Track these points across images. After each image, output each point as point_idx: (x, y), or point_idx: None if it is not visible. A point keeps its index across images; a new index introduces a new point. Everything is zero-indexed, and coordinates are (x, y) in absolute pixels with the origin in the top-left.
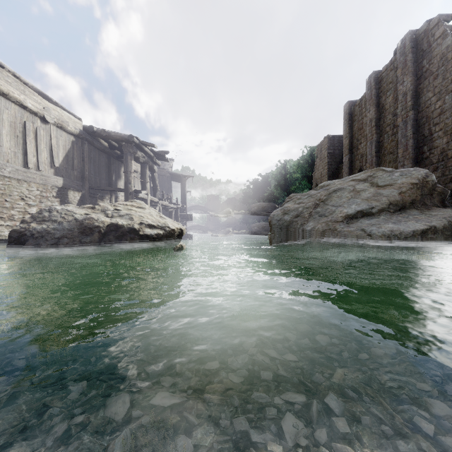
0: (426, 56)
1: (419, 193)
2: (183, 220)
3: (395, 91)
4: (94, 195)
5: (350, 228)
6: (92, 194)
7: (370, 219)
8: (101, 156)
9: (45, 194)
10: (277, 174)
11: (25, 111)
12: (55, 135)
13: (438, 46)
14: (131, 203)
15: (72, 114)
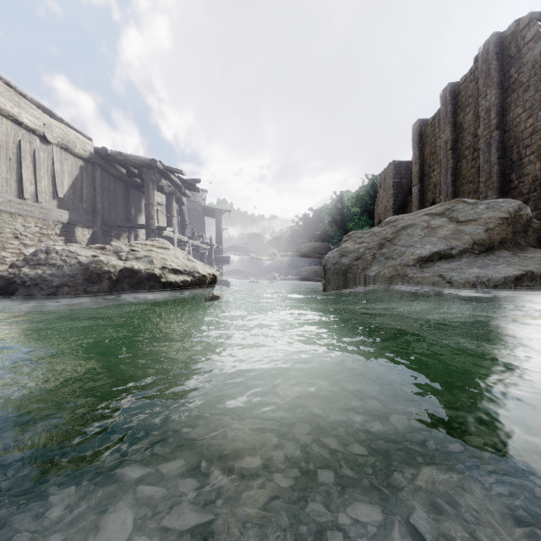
0: (514, 64)
1: (511, 230)
2: (219, 264)
3: (476, 107)
4: (108, 233)
5: (425, 273)
6: (105, 232)
7: (449, 262)
8: (117, 185)
9: (46, 231)
10: (331, 208)
11: (20, 128)
12: (59, 159)
13: (529, 51)
14: (151, 242)
15: (80, 133)
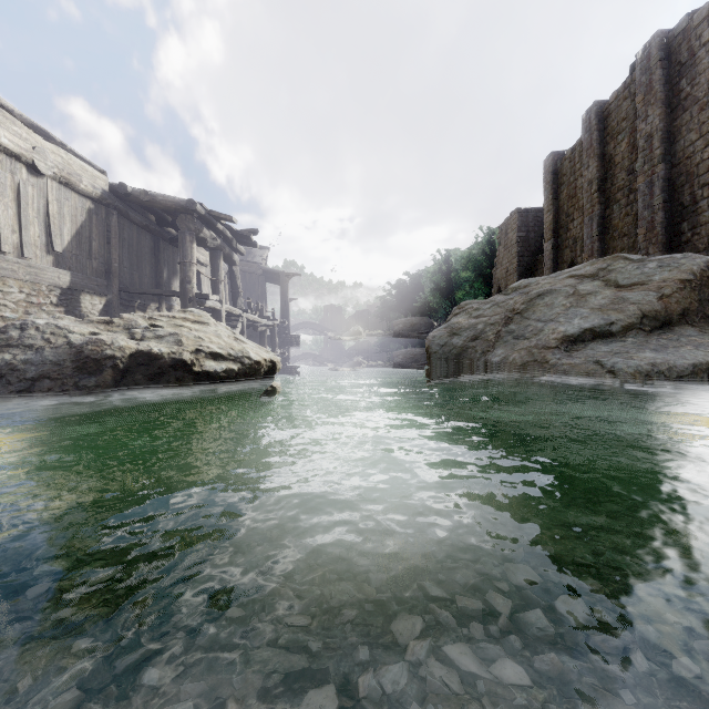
0: (686, 73)
1: (696, 297)
2: (285, 346)
3: (632, 133)
4: (129, 303)
5: (574, 359)
6: (125, 301)
7: (608, 343)
8: (142, 237)
9: (36, 299)
10: (435, 272)
11: None
12: (56, 198)
13: (707, 54)
14: (182, 314)
15: (89, 164)
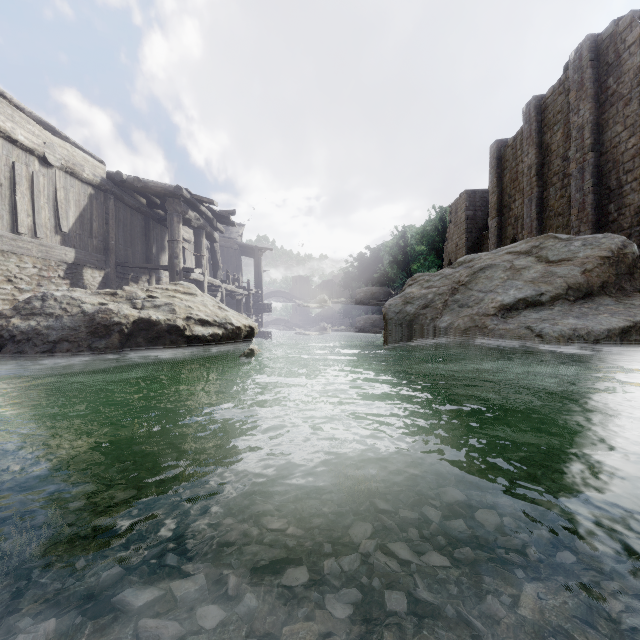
0: (612, 72)
1: (613, 271)
2: (258, 312)
3: (566, 124)
4: (124, 276)
5: (509, 325)
6: (120, 274)
7: (538, 311)
8: (135, 218)
9: (46, 273)
10: (392, 246)
11: (15, 148)
12: (62, 185)
13: (631, 56)
14: (174, 286)
15: (90, 155)
